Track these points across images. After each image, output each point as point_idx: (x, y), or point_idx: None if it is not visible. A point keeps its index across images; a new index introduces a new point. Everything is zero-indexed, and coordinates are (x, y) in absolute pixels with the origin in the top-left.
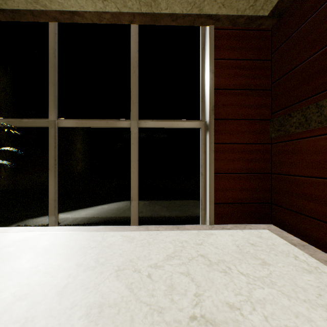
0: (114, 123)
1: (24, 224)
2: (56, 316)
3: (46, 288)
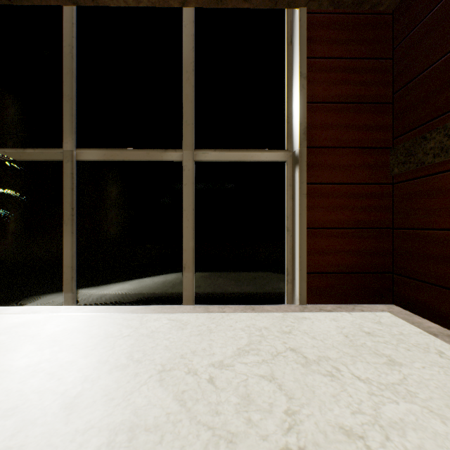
0: (158, 155)
1: (28, 302)
2: (58, 446)
3: (47, 398)
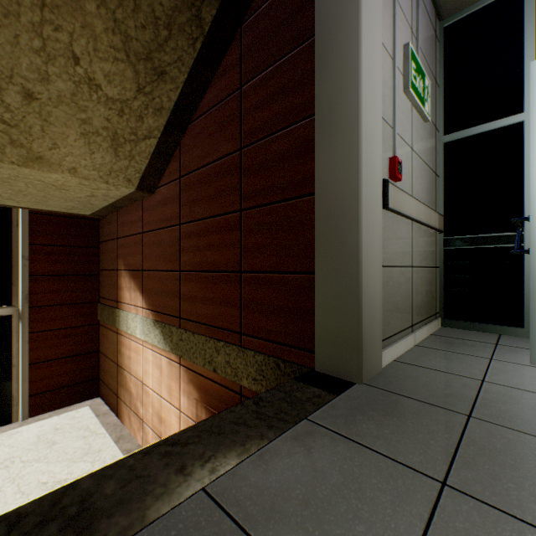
0: None
1: None
2: None
3: None
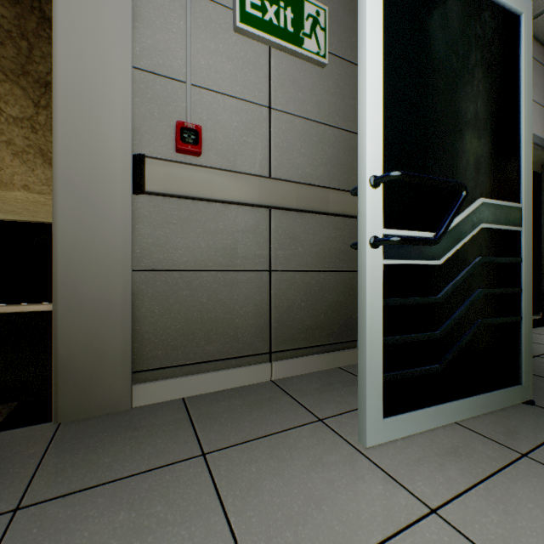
0: None
1: None
2: None
3: None
